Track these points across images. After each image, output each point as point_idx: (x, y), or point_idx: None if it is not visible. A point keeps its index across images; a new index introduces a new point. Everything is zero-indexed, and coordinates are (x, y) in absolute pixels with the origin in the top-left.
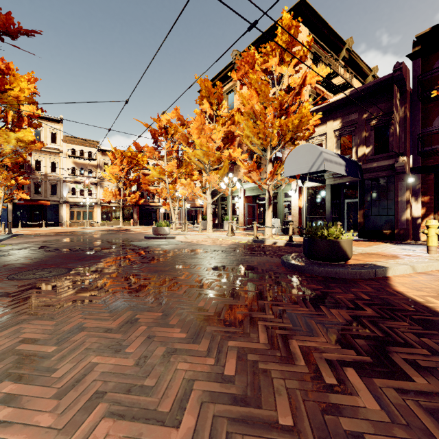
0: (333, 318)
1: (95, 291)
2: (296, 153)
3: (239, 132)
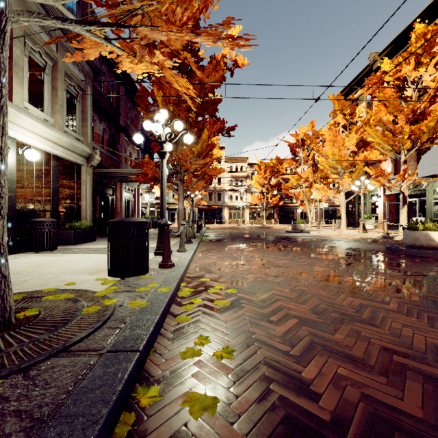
0: (378, 261)
1: (270, 248)
2: (431, 154)
3: (370, 140)
